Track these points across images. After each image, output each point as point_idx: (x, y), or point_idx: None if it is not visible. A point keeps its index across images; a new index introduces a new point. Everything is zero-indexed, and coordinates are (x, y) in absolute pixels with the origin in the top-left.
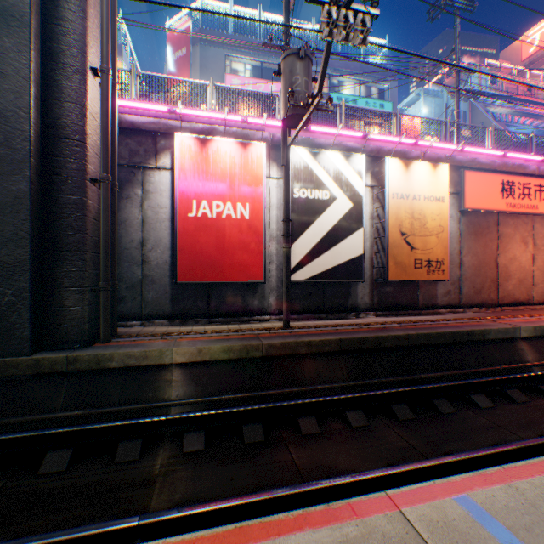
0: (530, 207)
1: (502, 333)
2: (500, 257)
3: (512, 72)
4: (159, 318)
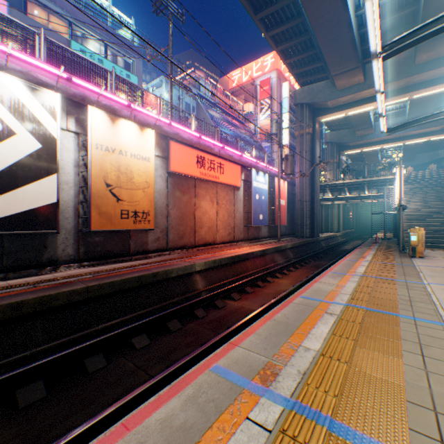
0: (216, 177)
1: (183, 270)
2: (197, 211)
3: (223, 93)
4: None
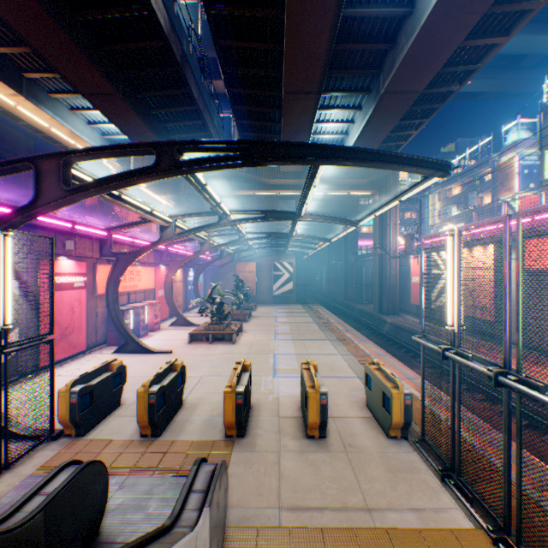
0: None
1: None
2: None
3: None
4: (413, 314)
